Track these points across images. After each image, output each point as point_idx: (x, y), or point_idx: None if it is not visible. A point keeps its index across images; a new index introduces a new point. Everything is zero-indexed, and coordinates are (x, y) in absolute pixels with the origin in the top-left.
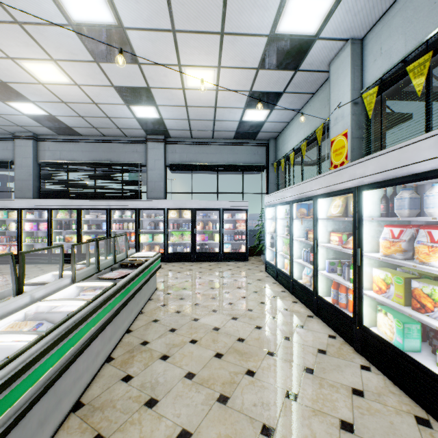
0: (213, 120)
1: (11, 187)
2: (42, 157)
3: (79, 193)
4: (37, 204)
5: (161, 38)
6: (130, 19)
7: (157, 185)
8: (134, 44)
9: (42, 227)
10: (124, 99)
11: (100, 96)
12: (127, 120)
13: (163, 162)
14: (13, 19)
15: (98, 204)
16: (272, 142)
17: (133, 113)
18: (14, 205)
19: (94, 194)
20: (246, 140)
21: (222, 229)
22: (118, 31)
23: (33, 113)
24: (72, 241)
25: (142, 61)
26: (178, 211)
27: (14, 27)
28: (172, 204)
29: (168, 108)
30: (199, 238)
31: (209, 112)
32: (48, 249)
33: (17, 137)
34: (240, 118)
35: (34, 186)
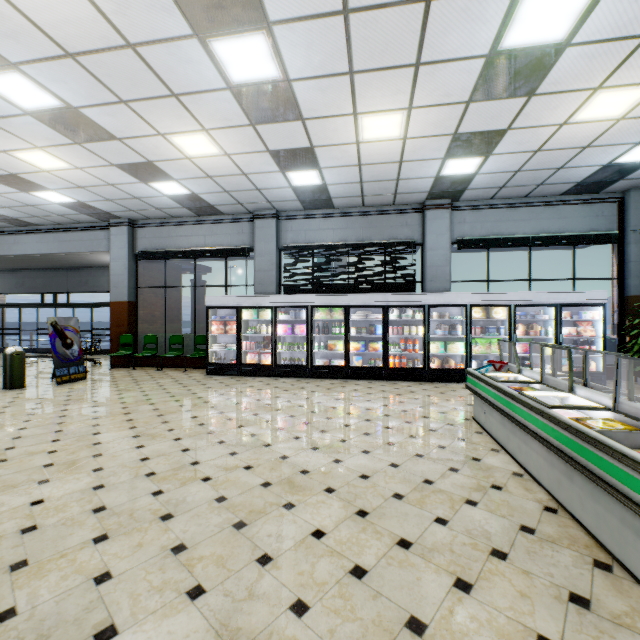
0: (559, 167)
1: (205, 281)
2: (283, 239)
3: (330, 285)
4: (294, 300)
5: (613, 50)
6: (592, 30)
7: (439, 271)
8: (555, 67)
9: (298, 331)
10: (449, 151)
11: (418, 151)
12: (420, 180)
13: (449, 237)
14: (415, 61)
15: (372, 300)
16: (634, 194)
17: (438, 171)
18: (268, 303)
19: (349, 287)
20: (582, 195)
21: (559, 336)
22: (553, 51)
23: (304, 183)
24: (335, 349)
25: (540, 91)
26: (483, 308)
27: (405, 71)
28: (478, 298)
29: (502, 157)
30: (519, 349)
31: (565, 156)
32: (308, 359)
33: (258, 217)
34: (611, 159)
35: (276, 278)
